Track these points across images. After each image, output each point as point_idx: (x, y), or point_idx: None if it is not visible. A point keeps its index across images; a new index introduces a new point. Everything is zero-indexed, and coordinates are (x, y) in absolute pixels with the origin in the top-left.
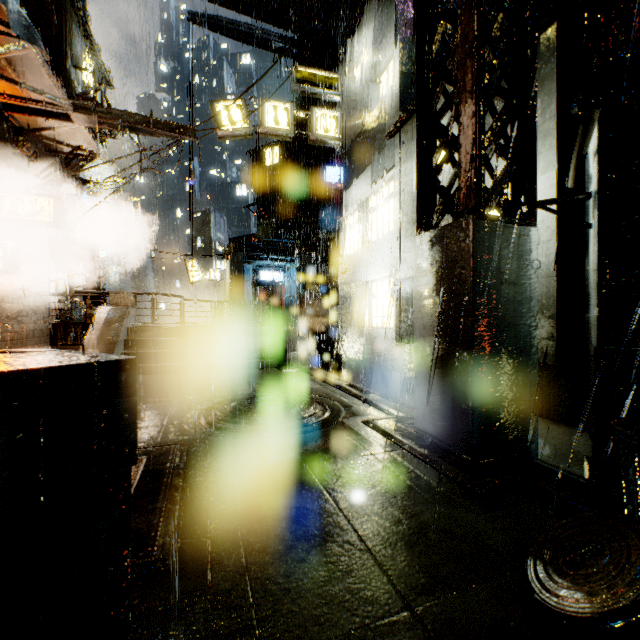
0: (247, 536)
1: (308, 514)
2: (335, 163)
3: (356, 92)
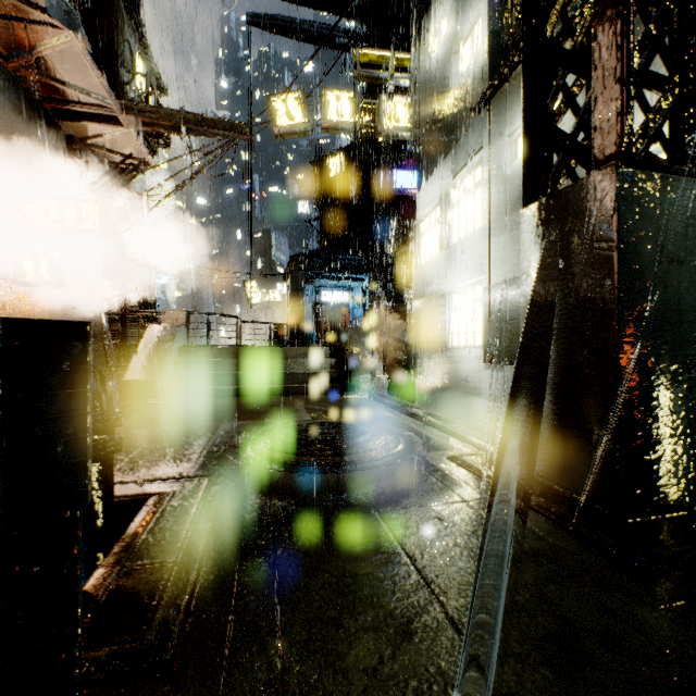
0: (287, 617)
1: (378, 587)
2: (406, 167)
3: (432, 71)
